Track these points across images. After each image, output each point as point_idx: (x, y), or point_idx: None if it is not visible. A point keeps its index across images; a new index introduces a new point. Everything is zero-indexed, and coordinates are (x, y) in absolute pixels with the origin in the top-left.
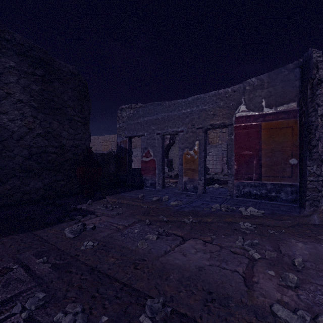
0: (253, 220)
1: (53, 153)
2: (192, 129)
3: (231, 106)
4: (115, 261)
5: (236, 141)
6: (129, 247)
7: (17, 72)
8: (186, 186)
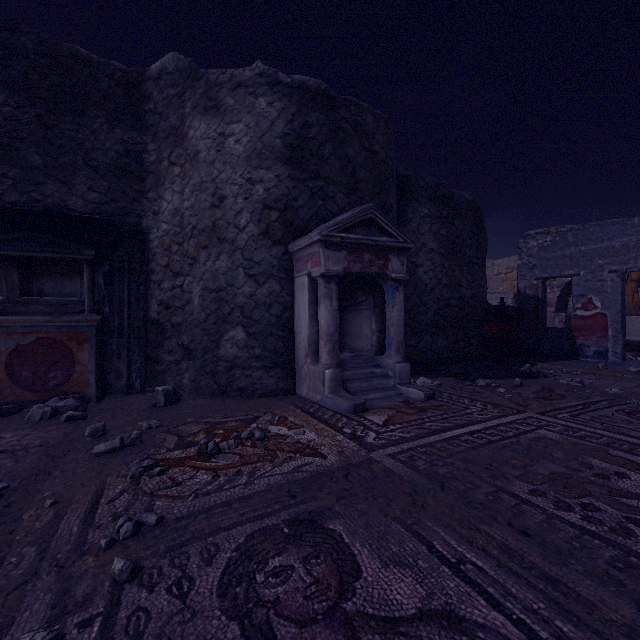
0: None
1: (454, 307)
2: None
3: None
4: None
5: None
6: None
7: (429, 219)
8: None
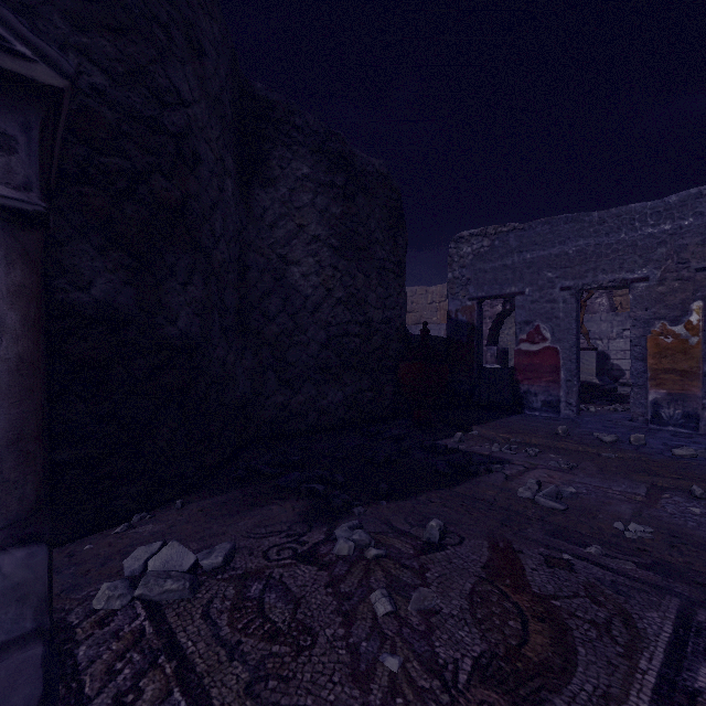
0: None
1: (357, 336)
2: (679, 272)
3: None
4: None
5: None
6: None
7: (312, 185)
8: (660, 412)
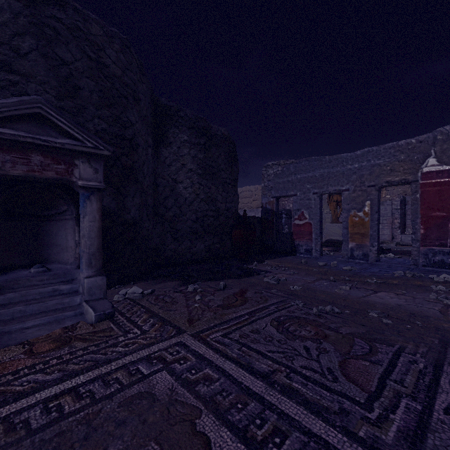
0: (448, 285)
1: (211, 217)
2: (361, 187)
3: (416, 160)
4: (326, 297)
5: (423, 201)
6: (329, 291)
7: (189, 144)
8: (353, 253)
